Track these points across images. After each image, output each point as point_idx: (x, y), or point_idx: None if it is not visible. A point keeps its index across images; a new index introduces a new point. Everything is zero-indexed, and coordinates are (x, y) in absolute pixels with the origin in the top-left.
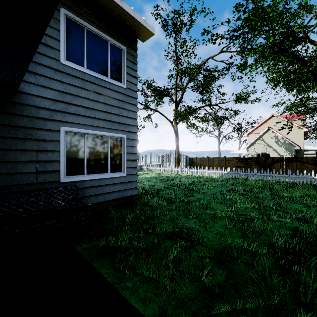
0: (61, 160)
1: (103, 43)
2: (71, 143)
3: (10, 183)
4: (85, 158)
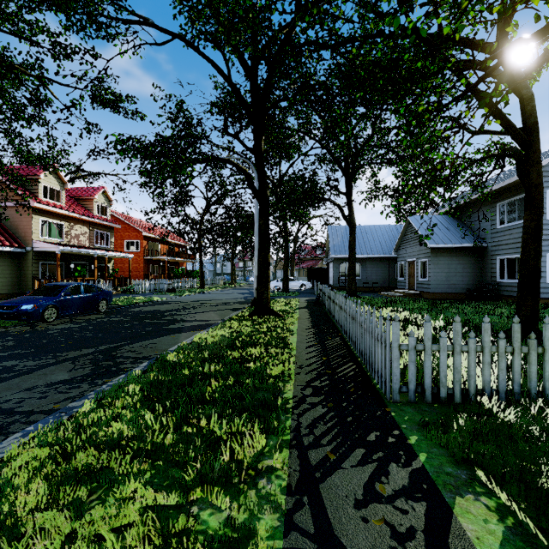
0: (497, 272)
1: (514, 202)
2: (501, 264)
3: (486, 280)
4: (505, 271)
